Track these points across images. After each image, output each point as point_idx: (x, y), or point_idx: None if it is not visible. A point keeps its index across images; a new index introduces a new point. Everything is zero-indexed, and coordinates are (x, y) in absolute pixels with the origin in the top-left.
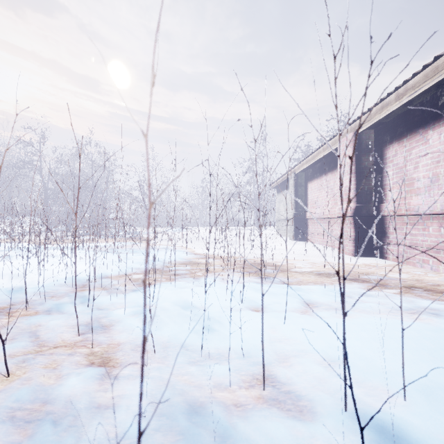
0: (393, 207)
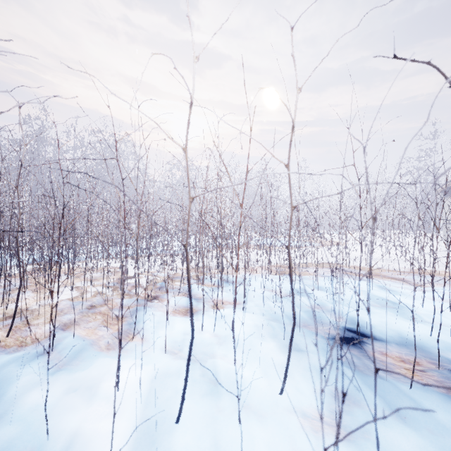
0: None
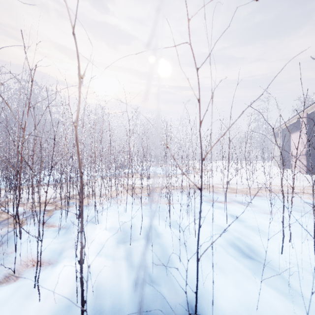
0: None
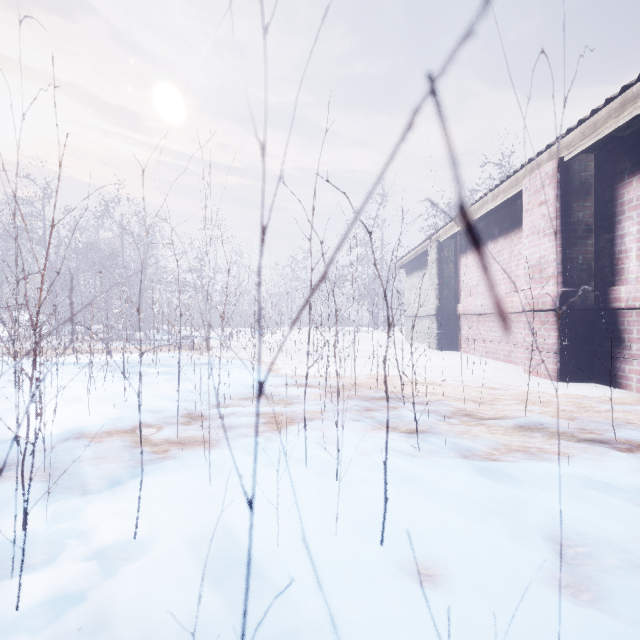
0: (639, 293)
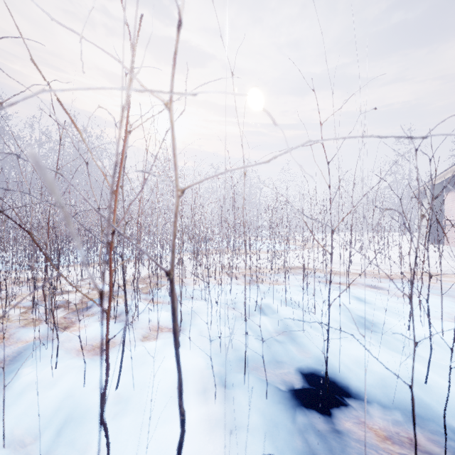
0: None
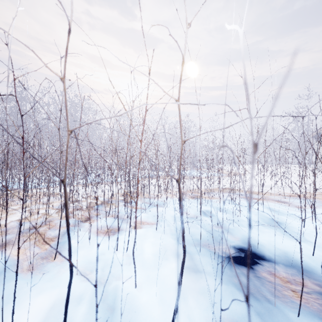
0: None
